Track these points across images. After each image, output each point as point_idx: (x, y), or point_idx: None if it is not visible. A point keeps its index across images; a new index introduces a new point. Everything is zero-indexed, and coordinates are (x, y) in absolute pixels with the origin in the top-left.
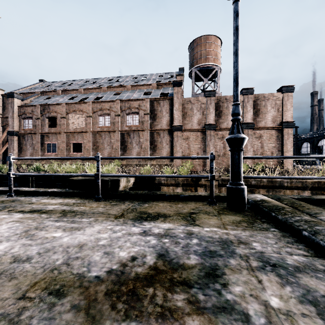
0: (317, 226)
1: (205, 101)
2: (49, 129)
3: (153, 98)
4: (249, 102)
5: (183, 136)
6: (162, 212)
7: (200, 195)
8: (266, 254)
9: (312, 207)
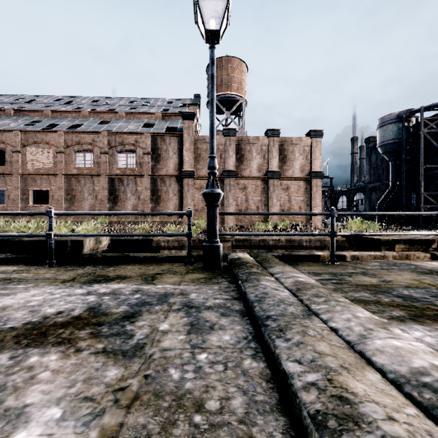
0: (252, 276)
1: (224, 142)
2: None
3: (155, 133)
4: (274, 146)
5: (195, 185)
6: (124, 274)
7: (180, 256)
8: (194, 300)
9: (273, 262)
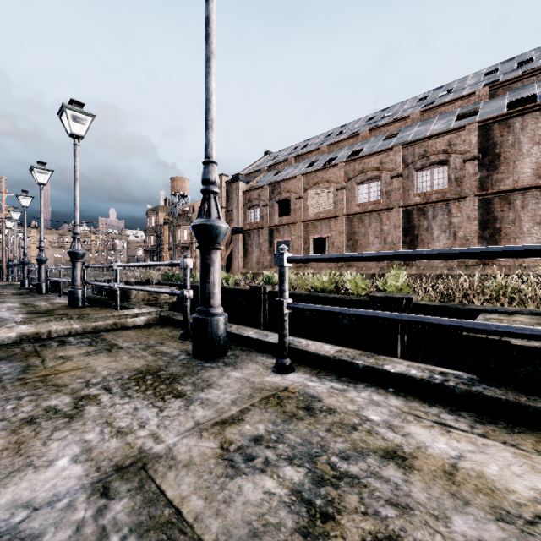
0: None
1: None
2: (279, 220)
3: (489, 119)
4: None
5: None
6: None
7: None
8: None
9: None
